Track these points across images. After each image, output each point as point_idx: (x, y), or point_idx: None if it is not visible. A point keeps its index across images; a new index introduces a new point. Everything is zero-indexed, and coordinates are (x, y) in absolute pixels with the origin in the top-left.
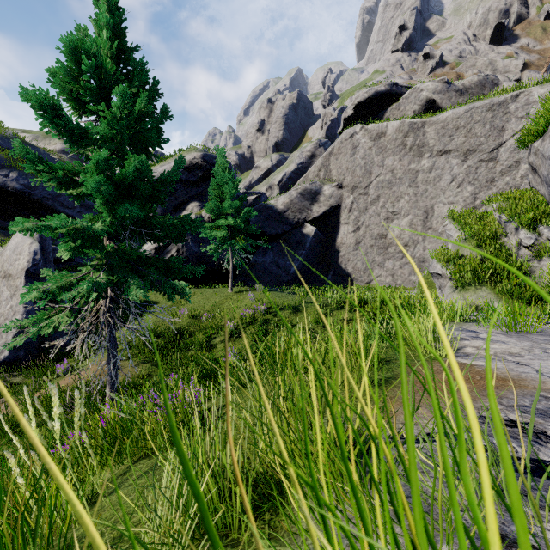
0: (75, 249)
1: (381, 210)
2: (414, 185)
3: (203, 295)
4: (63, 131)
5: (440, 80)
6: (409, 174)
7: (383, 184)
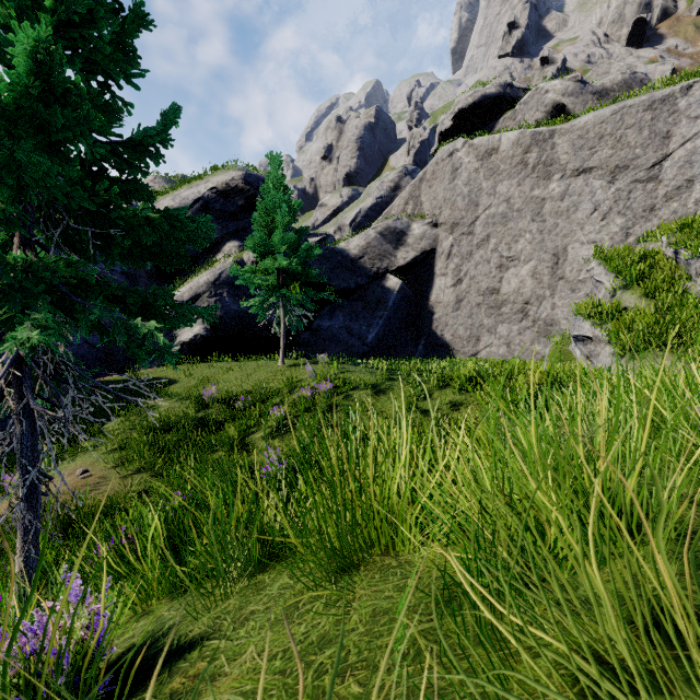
0: None
1: (492, 254)
2: (539, 218)
3: (242, 370)
4: None
5: (572, 78)
6: (532, 204)
7: (495, 219)
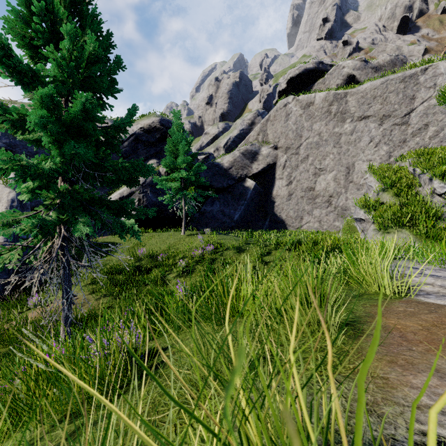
0: (33, 192)
1: (310, 167)
2: (338, 145)
3: (160, 237)
4: (13, 72)
5: (359, 59)
6: (334, 137)
7: (312, 145)
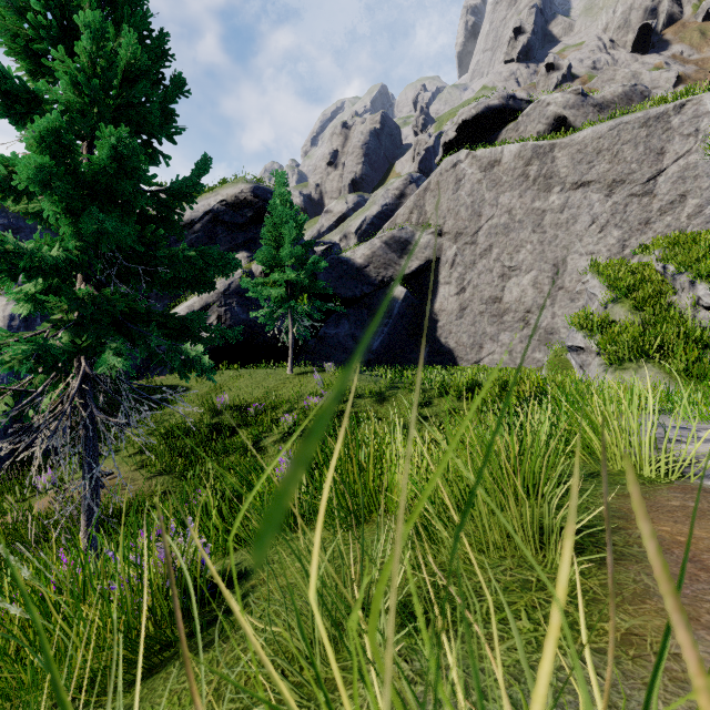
0: (36, 300)
1: (495, 264)
2: (540, 229)
3: (252, 378)
4: None
5: (573, 90)
6: (533, 216)
7: (497, 229)
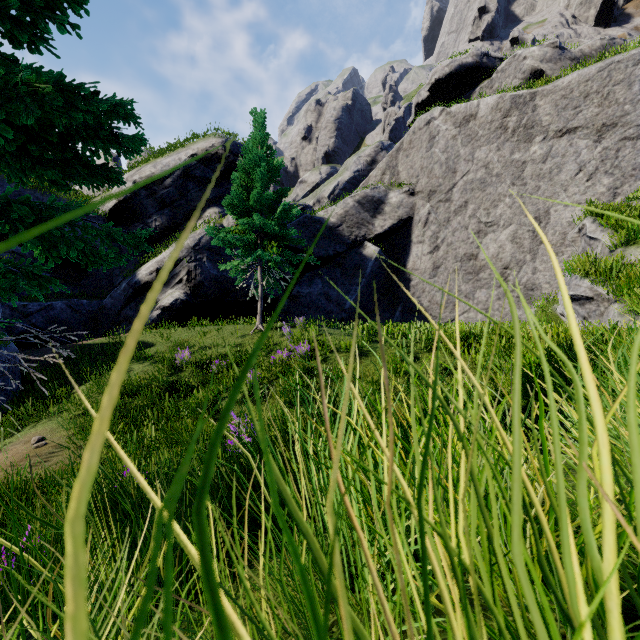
0: None
1: (470, 220)
2: (520, 182)
3: (220, 333)
4: None
5: (550, 44)
6: (512, 168)
7: (473, 185)
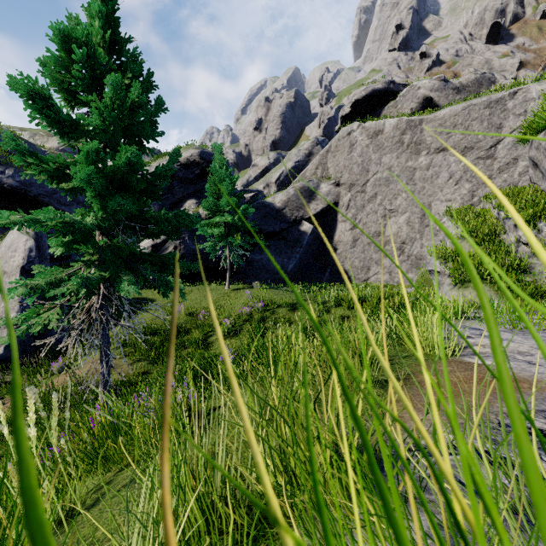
0: (67, 245)
1: (379, 207)
2: (412, 182)
3: (200, 292)
4: (53, 122)
5: (437, 78)
6: (406, 172)
7: (381, 181)
